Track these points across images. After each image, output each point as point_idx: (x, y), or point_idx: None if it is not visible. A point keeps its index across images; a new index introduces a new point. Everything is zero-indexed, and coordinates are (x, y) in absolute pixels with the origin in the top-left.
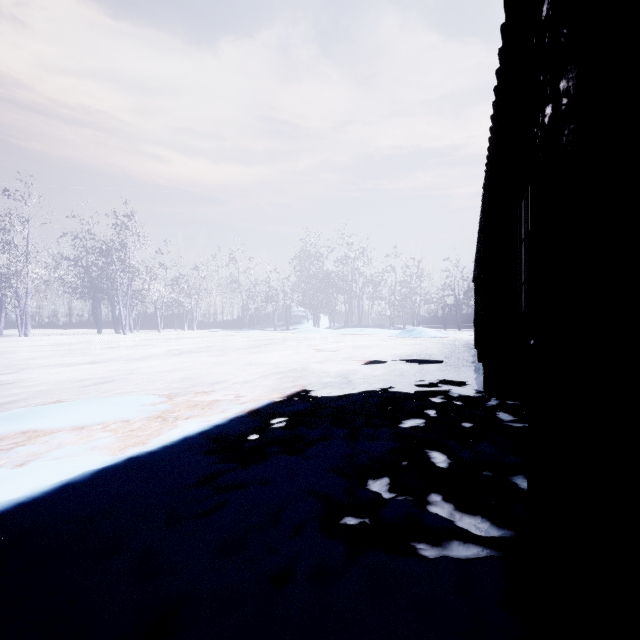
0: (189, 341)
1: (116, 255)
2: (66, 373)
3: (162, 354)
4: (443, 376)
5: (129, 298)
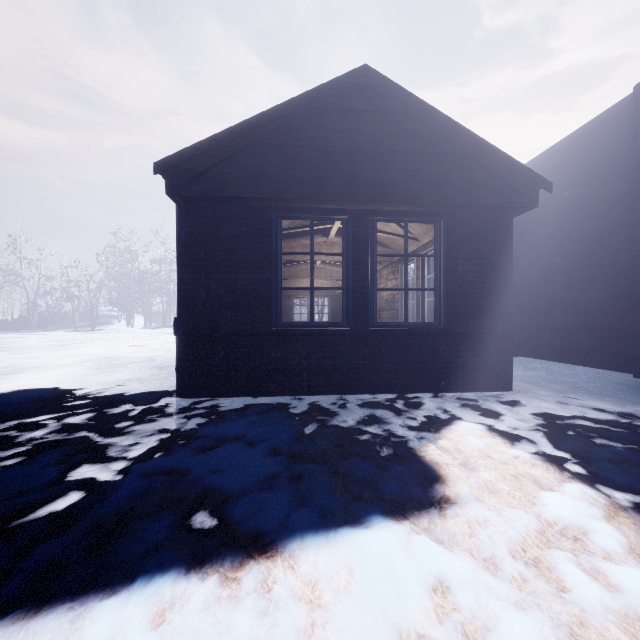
0: None
1: None
2: None
3: None
4: None
5: None
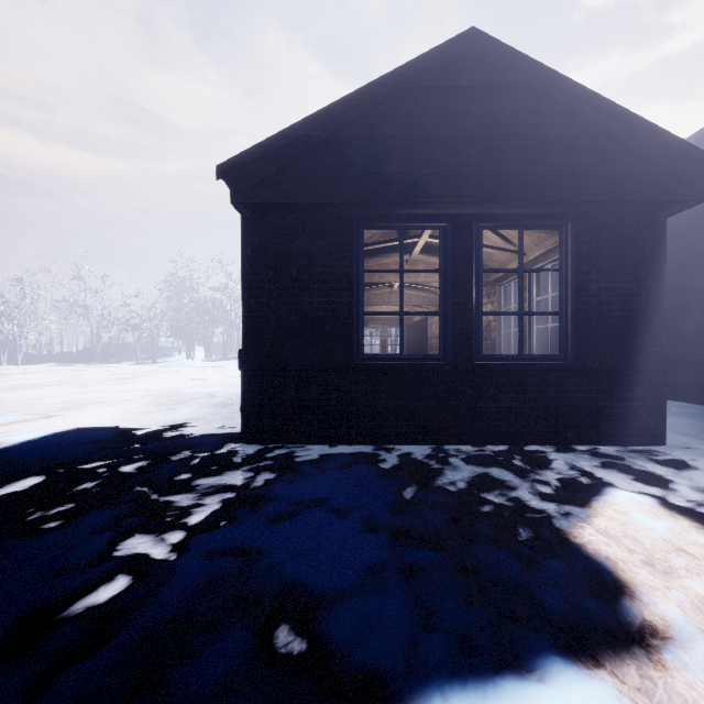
0: (26, 377)
1: None
2: None
3: (7, 388)
4: None
5: None
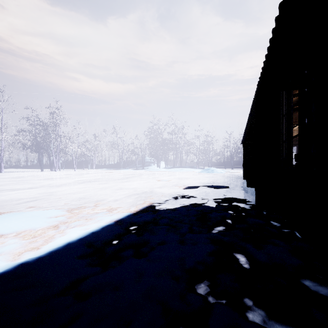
0: (89, 175)
1: (51, 129)
2: (12, 195)
3: (72, 183)
4: (230, 196)
5: (58, 152)
